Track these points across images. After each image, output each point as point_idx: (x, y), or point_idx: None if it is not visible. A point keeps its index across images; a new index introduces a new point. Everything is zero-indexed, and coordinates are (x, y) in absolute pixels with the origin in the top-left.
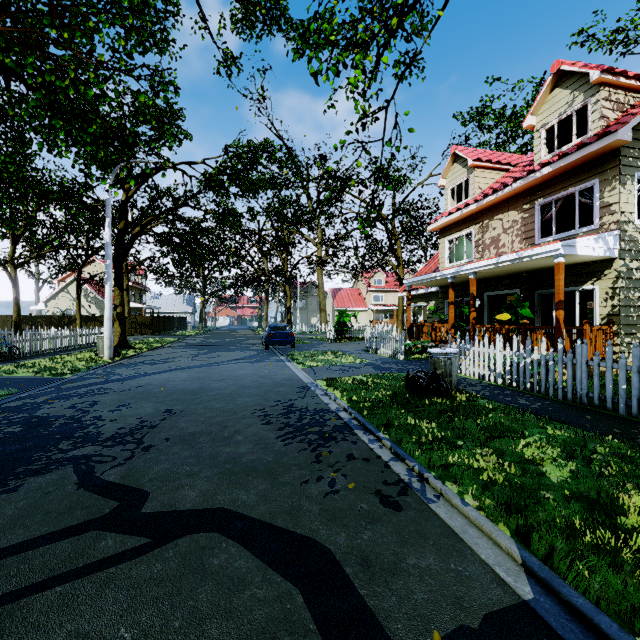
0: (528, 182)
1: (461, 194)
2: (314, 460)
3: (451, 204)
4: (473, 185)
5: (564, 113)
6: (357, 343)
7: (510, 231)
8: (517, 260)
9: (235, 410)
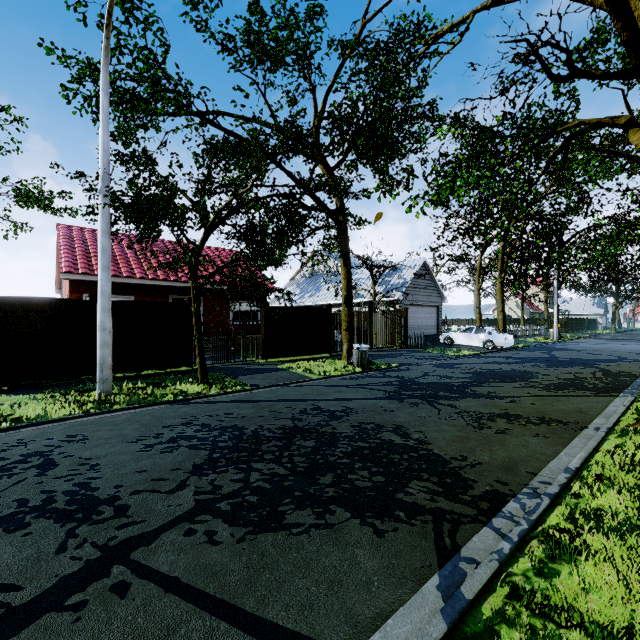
0: None
1: None
2: (635, 355)
3: None
4: None
5: None
6: None
7: None
8: None
9: (618, 351)
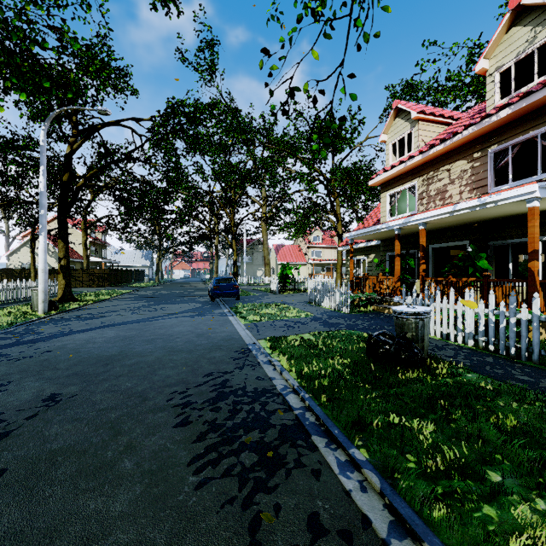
0: (482, 128)
1: (402, 150)
2: (246, 543)
3: (392, 159)
4: (416, 138)
5: (523, 52)
6: (299, 295)
7: (458, 181)
8: (478, 207)
9: (146, 394)
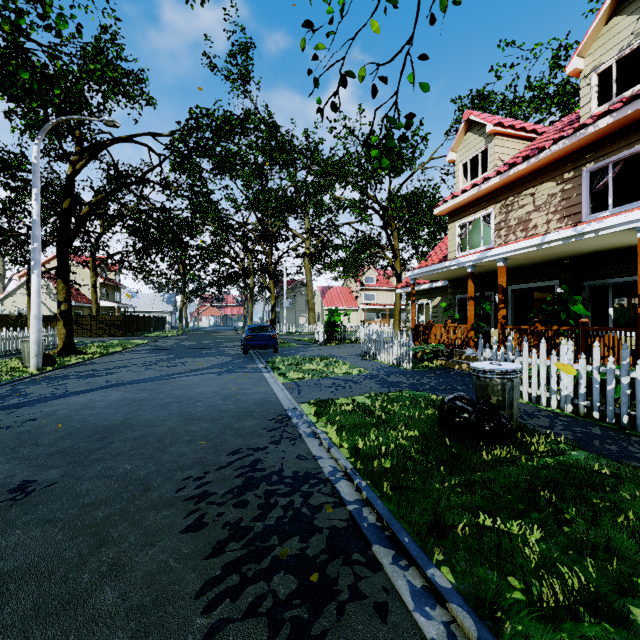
0: (575, 141)
1: (474, 171)
2: None
3: (462, 182)
4: (493, 156)
5: (627, 47)
6: (350, 346)
7: (545, 208)
8: (574, 238)
9: (150, 481)
